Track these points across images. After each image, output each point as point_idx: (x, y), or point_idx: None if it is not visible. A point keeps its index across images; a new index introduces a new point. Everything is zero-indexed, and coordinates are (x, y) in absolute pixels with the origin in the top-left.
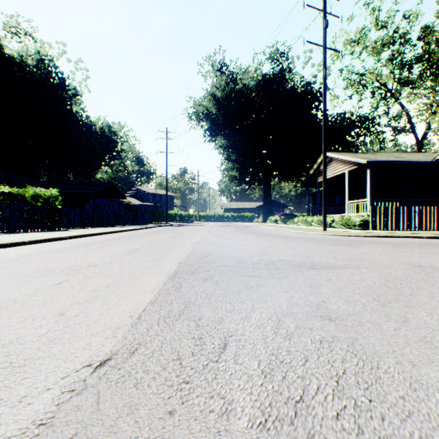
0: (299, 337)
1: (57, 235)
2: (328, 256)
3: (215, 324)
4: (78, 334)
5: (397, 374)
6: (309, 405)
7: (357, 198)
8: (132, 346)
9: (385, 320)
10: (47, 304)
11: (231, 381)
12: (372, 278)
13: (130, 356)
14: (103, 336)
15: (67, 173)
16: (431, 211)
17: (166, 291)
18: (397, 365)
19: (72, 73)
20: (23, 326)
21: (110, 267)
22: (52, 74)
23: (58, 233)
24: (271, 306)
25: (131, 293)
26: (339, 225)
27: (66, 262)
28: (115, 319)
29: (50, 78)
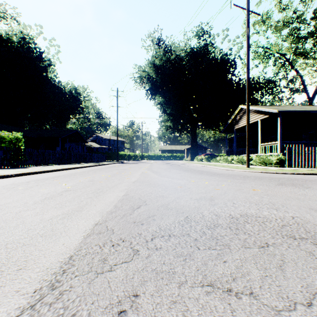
0: None
1: (5, 173)
2: (302, 207)
3: None
4: None
5: None
6: None
7: (265, 142)
8: None
9: None
10: None
11: None
12: None
13: None
14: None
15: (44, 124)
16: None
17: None
18: None
19: (47, 48)
20: None
21: None
22: (32, 49)
23: (12, 170)
24: None
25: None
26: (256, 163)
27: None
28: None
29: (30, 52)
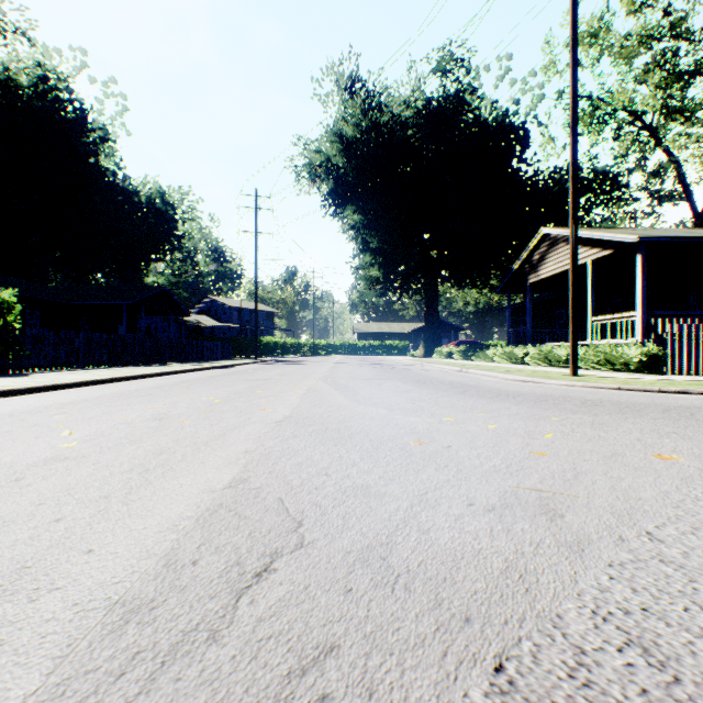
0: None
1: None
2: None
3: None
4: None
5: None
6: None
7: (598, 313)
8: None
9: None
10: None
11: None
12: None
13: None
14: None
15: (92, 274)
16: None
17: None
18: None
19: (98, 102)
20: None
21: None
22: (64, 103)
23: None
24: None
25: None
26: (588, 363)
27: None
28: None
29: (60, 110)
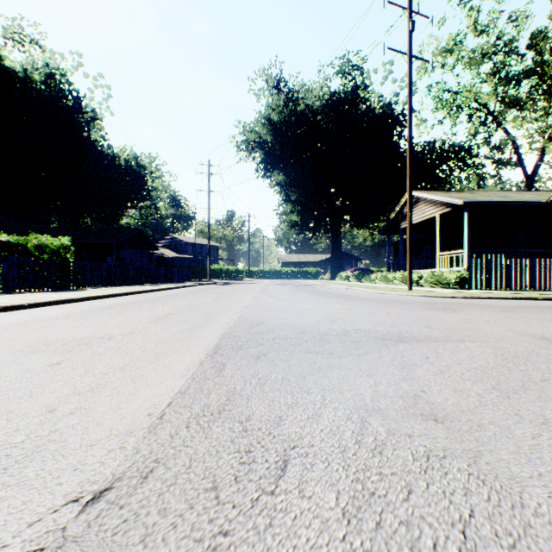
0: (394, 450)
1: (66, 296)
2: (419, 325)
3: (269, 427)
4: (69, 444)
5: None
6: None
7: (451, 249)
8: (146, 466)
9: (515, 421)
10: (34, 395)
11: (295, 532)
12: (483, 356)
13: (141, 483)
14: (105, 447)
15: (84, 218)
16: (547, 265)
17: (202, 375)
18: (551, 500)
19: (90, 91)
20: None
21: (130, 340)
22: (65, 92)
23: (69, 293)
24: (349, 398)
25: (154, 377)
26: (428, 283)
27: (73, 332)
28: (126, 419)
29: (62, 98)
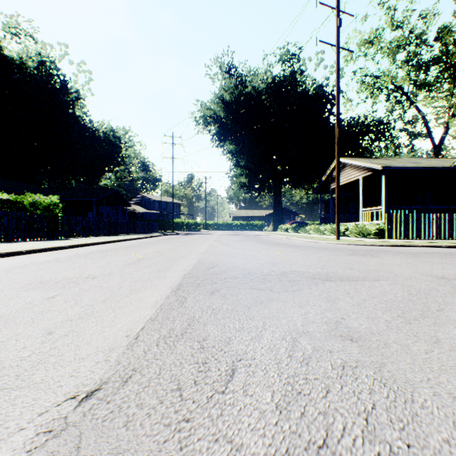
0: (318, 362)
1: (56, 244)
2: (343, 267)
3: (221, 345)
4: (65, 357)
5: (436, 409)
6: (335, 452)
7: (372, 206)
8: (126, 373)
9: (413, 341)
10: (35, 322)
11: (240, 419)
12: (393, 292)
13: (122, 385)
14: (94, 360)
15: (69, 180)
16: (450, 219)
17: (168, 306)
18: (435, 397)
19: (74, 76)
20: (4, 347)
21: (110, 279)
22: (53, 76)
23: (58, 242)
24: (284, 323)
25: (129, 308)
26: (353, 234)
27: (63, 273)
28: (109, 339)
29: (51, 81)
